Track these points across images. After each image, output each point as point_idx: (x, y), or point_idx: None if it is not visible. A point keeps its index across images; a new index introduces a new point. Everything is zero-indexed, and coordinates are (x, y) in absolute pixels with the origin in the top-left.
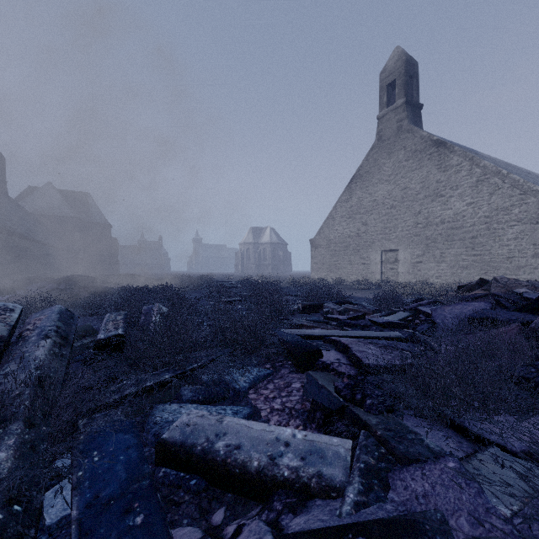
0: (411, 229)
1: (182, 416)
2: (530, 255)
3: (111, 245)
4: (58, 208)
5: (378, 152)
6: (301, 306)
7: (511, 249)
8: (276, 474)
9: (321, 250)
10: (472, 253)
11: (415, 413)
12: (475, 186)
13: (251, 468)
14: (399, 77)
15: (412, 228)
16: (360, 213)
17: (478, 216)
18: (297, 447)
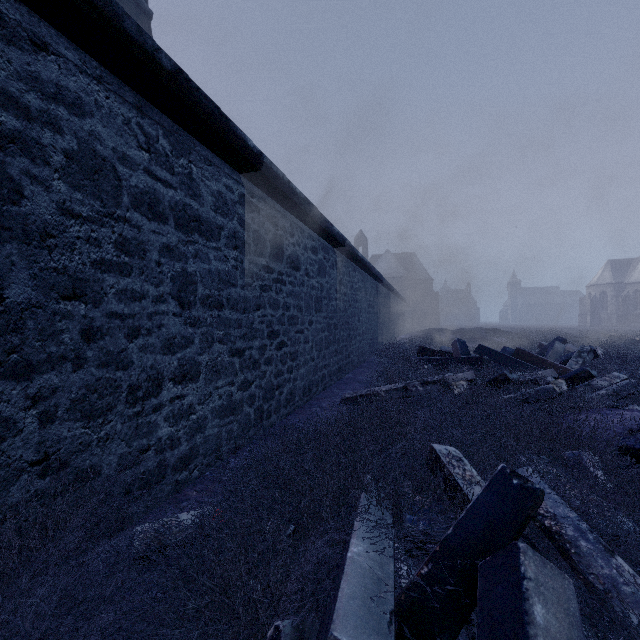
0: None
1: None
2: None
3: (433, 299)
4: (395, 270)
5: None
6: None
7: None
8: None
9: None
10: None
11: None
12: None
13: None
14: None
15: None
16: None
17: None
18: None
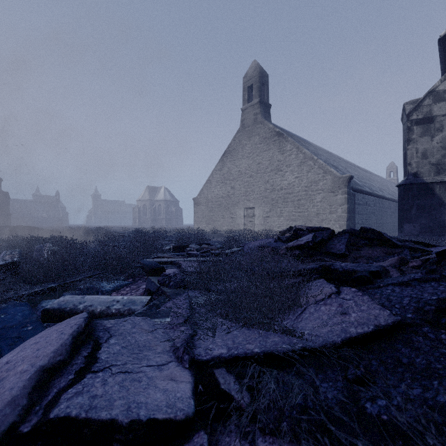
0: (263, 193)
1: (60, 298)
2: (328, 212)
3: (1, 198)
4: None
5: (242, 135)
6: (172, 247)
7: (318, 208)
8: (109, 312)
9: (202, 207)
10: (298, 211)
11: (195, 287)
12: (300, 166)
13: (96, 312)
14: (255, 83)
15: (263, 192)
16: (229, 179)
17: (301, 186)
18: (123, 302)
